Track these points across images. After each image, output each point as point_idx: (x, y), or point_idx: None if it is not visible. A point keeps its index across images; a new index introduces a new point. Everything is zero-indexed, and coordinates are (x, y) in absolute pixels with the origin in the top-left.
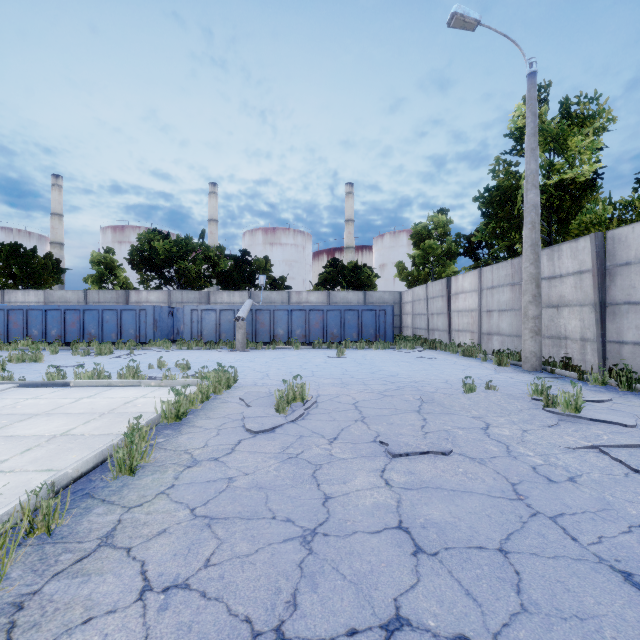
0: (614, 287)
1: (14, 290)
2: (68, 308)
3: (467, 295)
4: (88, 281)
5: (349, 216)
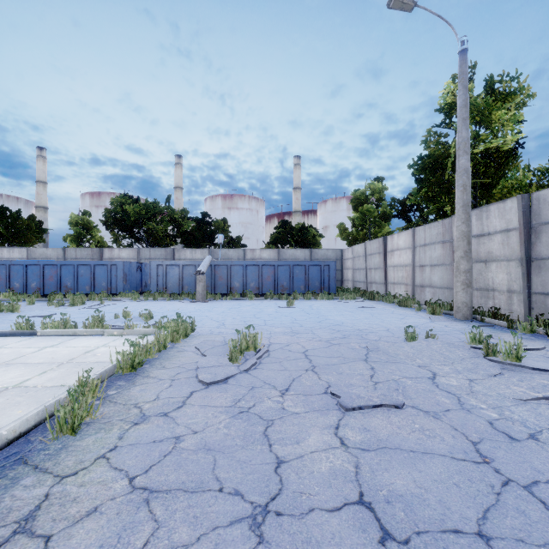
0: (539, 243)
1: (0, 247)
2: (46, 263)
3: (402, 252)
4: (67, 240)
5: (297, 184)
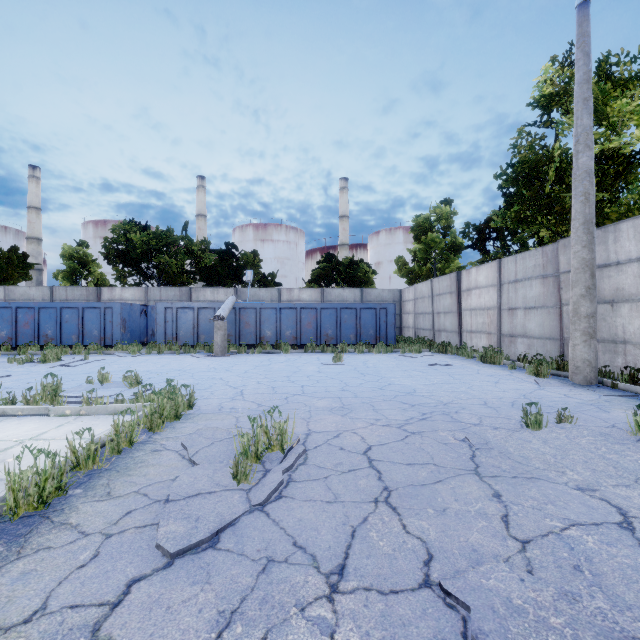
0: None
1: None
2: (20, 306)
3: (482, 291)
4: (58, 277)
5: (343, 212)
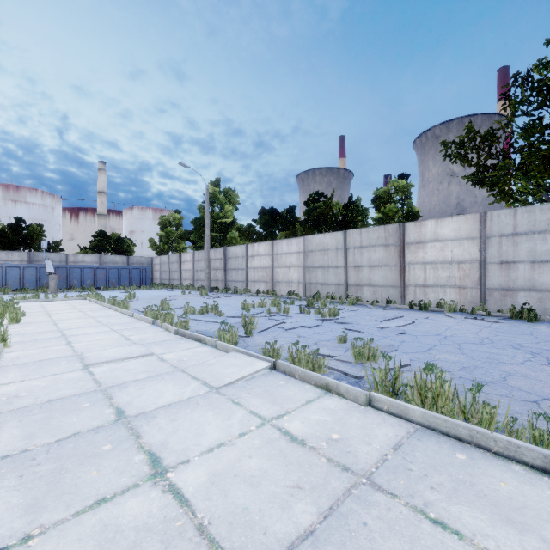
0: (228, 264)
1: None
2: None
3: (189, 263)
4: None
5: (102, 188)
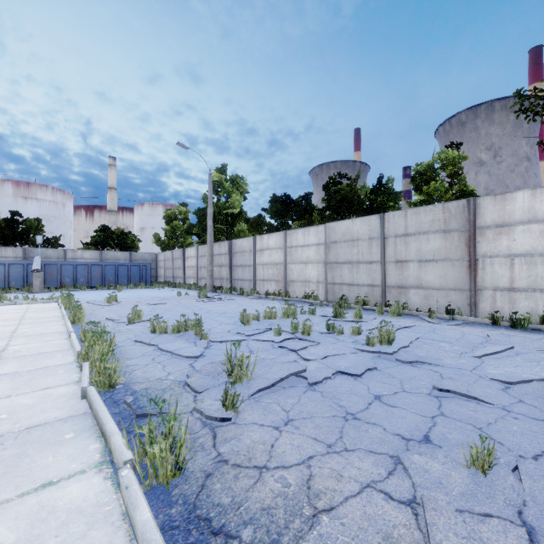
0: (234, 260)
1: None
2: None
3: (192, 259)
4: None
5: (112, 184)
